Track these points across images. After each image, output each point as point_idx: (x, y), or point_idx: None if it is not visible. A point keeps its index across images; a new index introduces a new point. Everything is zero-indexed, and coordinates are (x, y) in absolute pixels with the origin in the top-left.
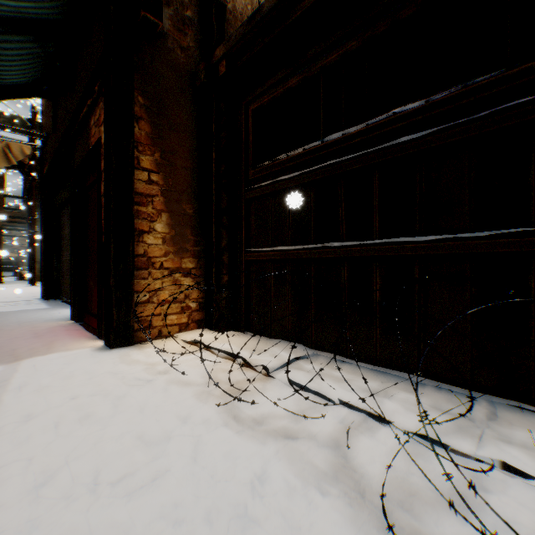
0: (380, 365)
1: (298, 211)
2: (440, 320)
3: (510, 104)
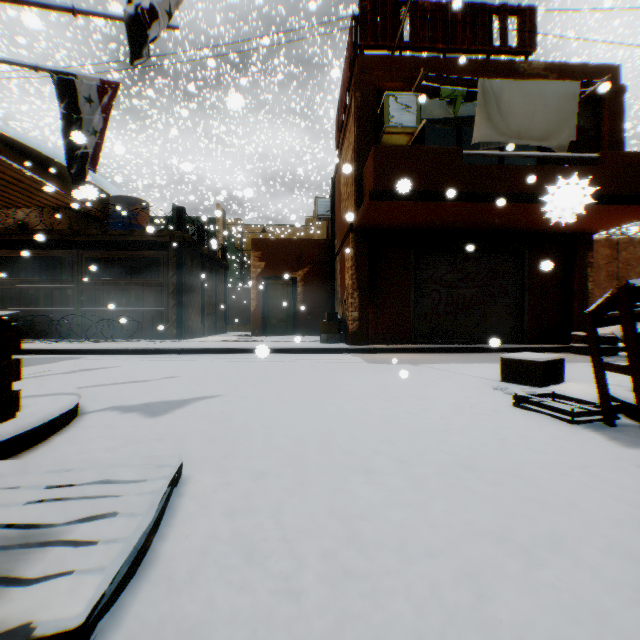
0: (45, 338)
1: (18, 297)
2: (58, 325)
3: (69, 285)
